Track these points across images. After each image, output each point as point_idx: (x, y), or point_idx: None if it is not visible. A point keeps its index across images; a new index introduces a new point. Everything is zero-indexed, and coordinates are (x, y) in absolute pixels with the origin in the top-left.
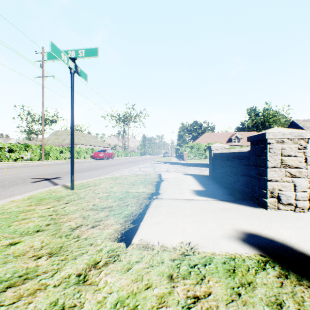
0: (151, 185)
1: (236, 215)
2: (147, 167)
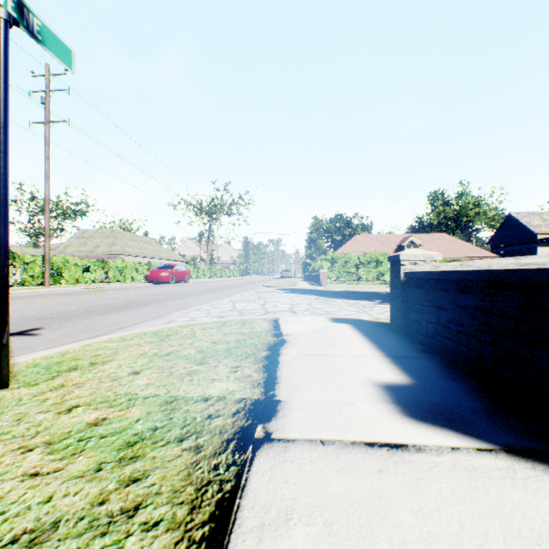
0: (252, 361)
1: None
2: (248, 301)
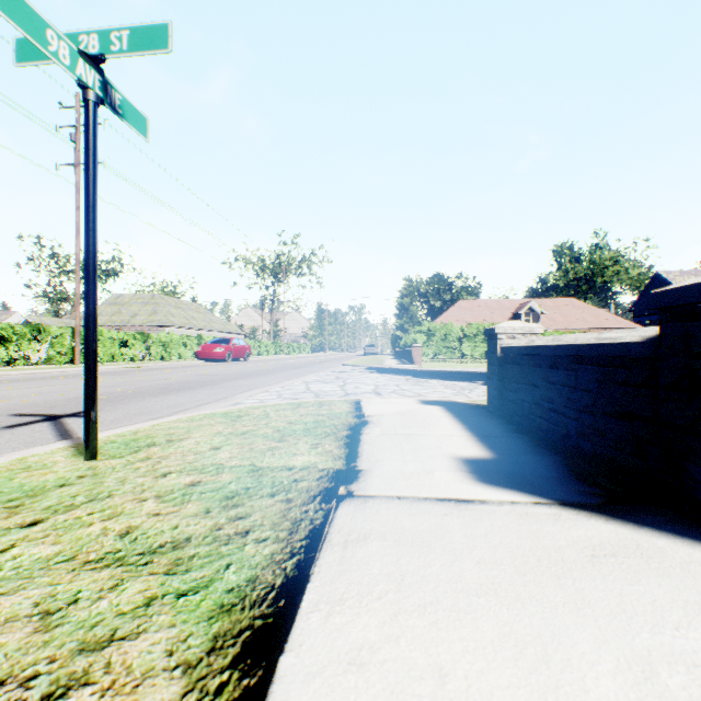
0: (333, 439)
1: (664, 595)
2: (325, 382)
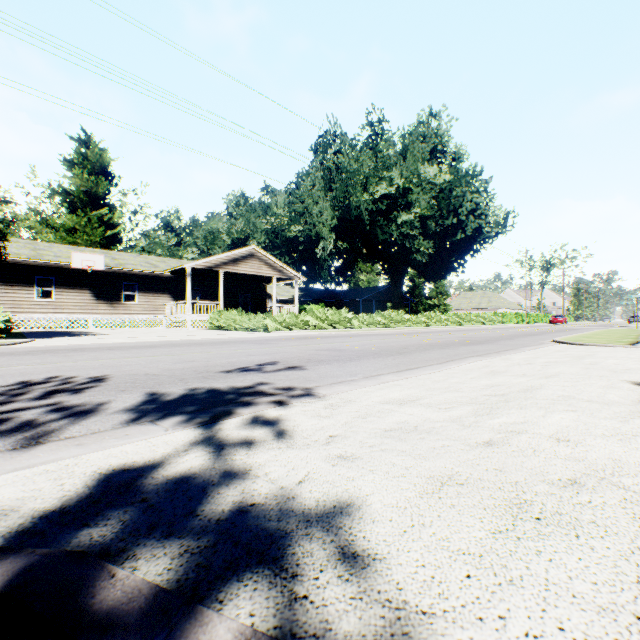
0: None
1: None
2: None
